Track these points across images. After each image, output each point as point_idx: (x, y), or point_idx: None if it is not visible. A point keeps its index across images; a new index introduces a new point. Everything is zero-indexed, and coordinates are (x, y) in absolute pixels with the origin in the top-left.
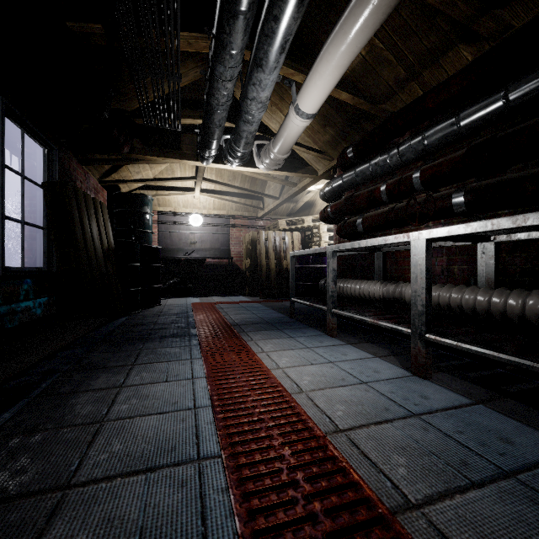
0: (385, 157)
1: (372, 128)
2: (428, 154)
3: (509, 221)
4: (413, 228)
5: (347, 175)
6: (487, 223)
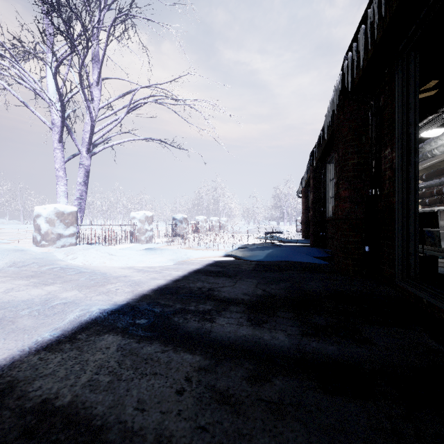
0: (435, 182)
1: (434, 167)
2: None
3: None
4: None
5: (422, 185)
6: None
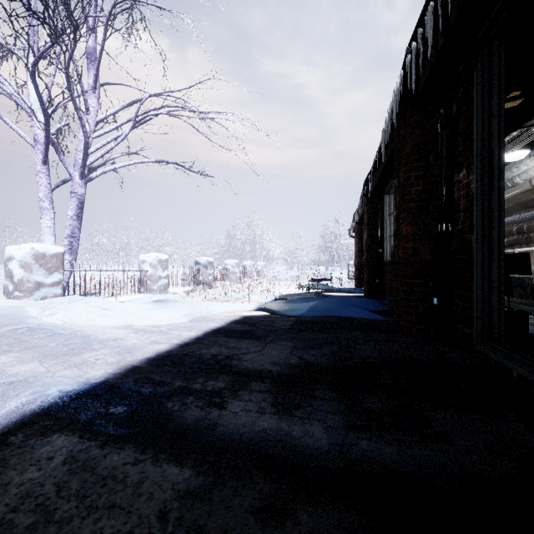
0: (515, 218)
1: (513, 201)
2: (531, 220)
3: (532, 248)
4: (531, 244)
5: None
6: (528, 248)
